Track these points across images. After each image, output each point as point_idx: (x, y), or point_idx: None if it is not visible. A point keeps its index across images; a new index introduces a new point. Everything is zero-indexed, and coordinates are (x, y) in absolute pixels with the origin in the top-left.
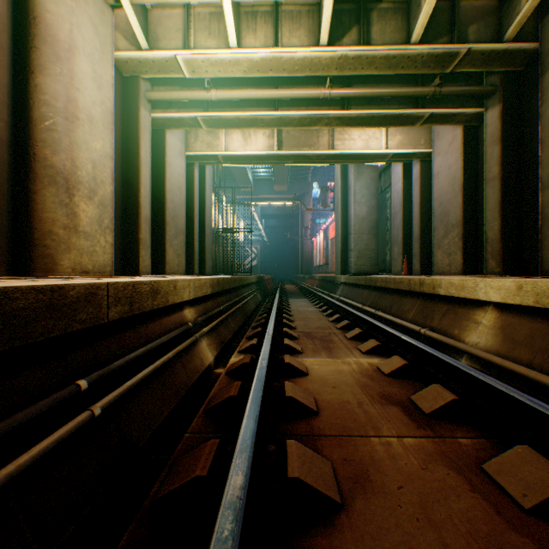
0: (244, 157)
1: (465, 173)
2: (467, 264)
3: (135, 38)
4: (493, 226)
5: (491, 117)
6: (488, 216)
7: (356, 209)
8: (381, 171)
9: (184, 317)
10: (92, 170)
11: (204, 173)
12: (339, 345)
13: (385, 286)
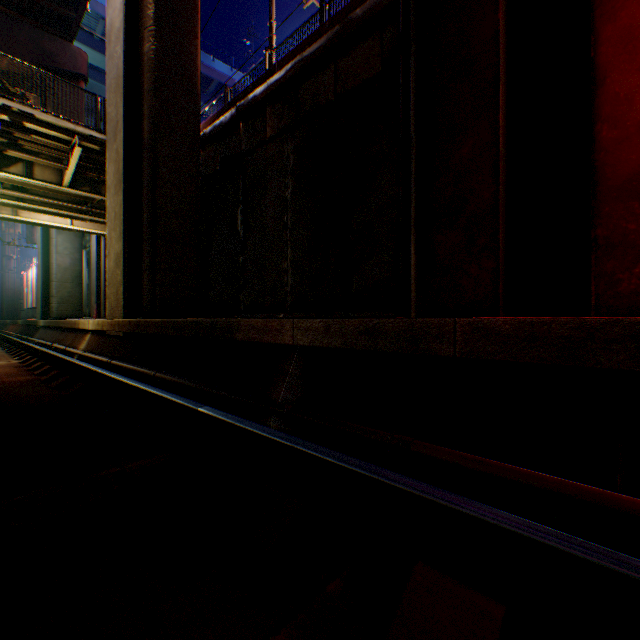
0: None
1: None
2: None
3: None
4: None
5: None
6: None
7: (60, 259)
8: None
9: None
10: None
11: None
12: (4, 359)
13: (65, 326)
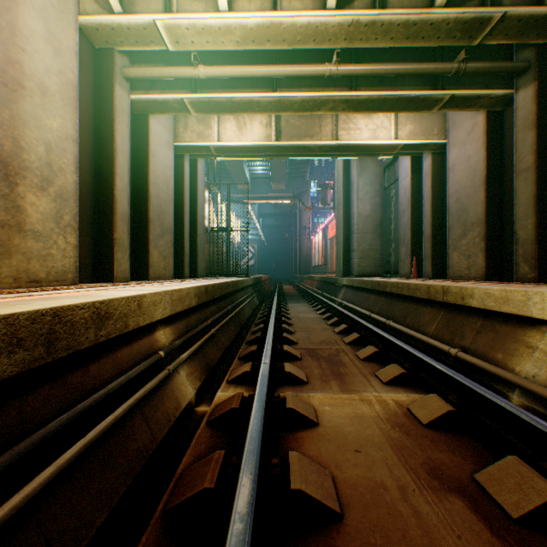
0: (238, 148)
1: (488, 165)
2: (490, 268)
3: (106, 0)
4: (526, 225)
5: (524, 99)
6: (519, 213)
7: (359, 207)
8: (385, 167)
9: (154, 343)
10: (45, 153)
11: (196, 167)
12: (351, 369)
13: (397, 291)
